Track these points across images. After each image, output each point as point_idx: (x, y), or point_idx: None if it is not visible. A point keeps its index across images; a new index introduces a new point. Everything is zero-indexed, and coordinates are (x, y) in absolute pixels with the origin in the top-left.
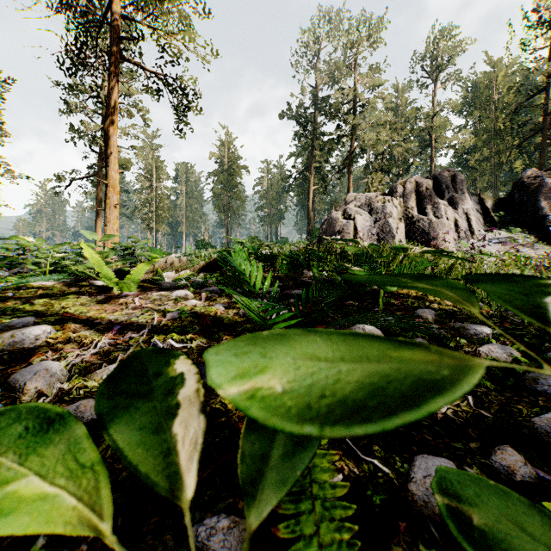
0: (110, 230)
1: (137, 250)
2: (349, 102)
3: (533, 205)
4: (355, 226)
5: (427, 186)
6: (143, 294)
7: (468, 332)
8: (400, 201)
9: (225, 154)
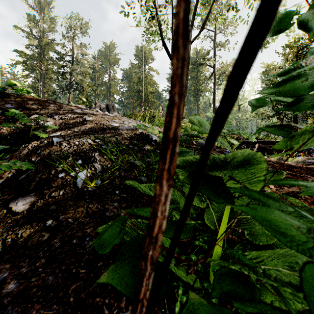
0: None
1: None
2: (69, 55)
3: None
4: None
5: (104, 107)
6: None
7: None
8: None
9: None
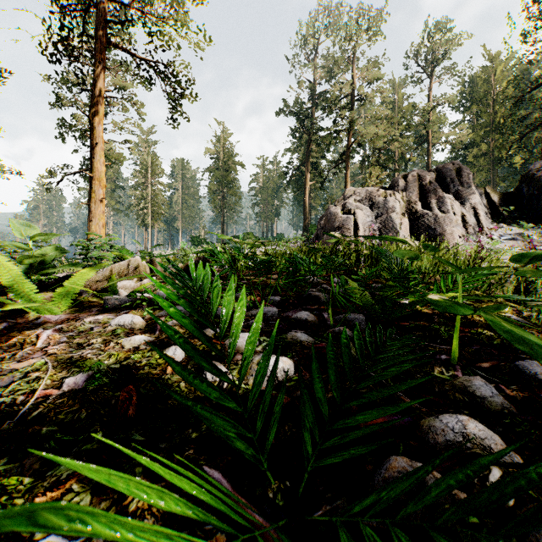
0: (95, 225)
1: (94, 249)
2: (346, 96)
3: None
4: (356, 222)
5: (431, 179)
6: (72, 318)
7: None
8: (403, 195)
9: (221, 150)
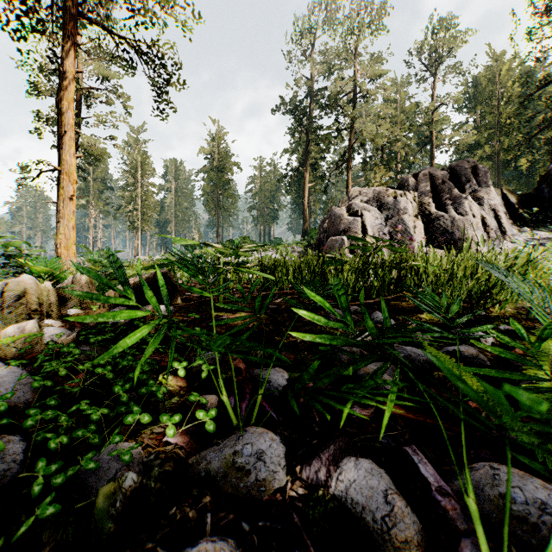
0: (64, 227)
1: None
2: (348, 93)
3: None
4: (364, 225)
5: (444, 178)
6: None
7: None
8: (415, 195)
9: (216, 149)
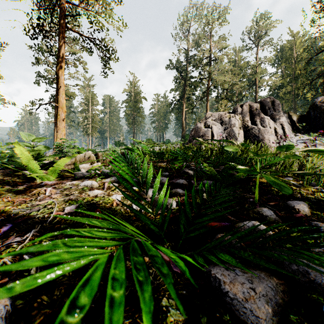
0: (60, 134)
1: (65, 147)
2: (207, 58)
3: (323, 119)
4: (212, 132)
5: (256, 107)
6: (59, 183)
7: None
8: (240, 116)
9: (133, 90)
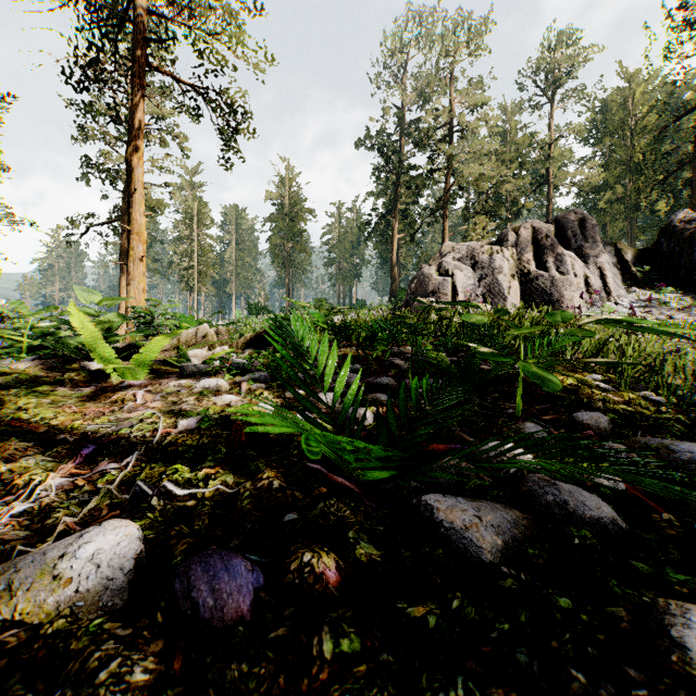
0: (134, 290)
1: (156, 317)
2: (445, 126)
3: (688, 257)
4: (455, 285)
5: (547, 233)
6: (154, 383)
7: (677, 457)
8: (513, 252)
9: (286, 194)
